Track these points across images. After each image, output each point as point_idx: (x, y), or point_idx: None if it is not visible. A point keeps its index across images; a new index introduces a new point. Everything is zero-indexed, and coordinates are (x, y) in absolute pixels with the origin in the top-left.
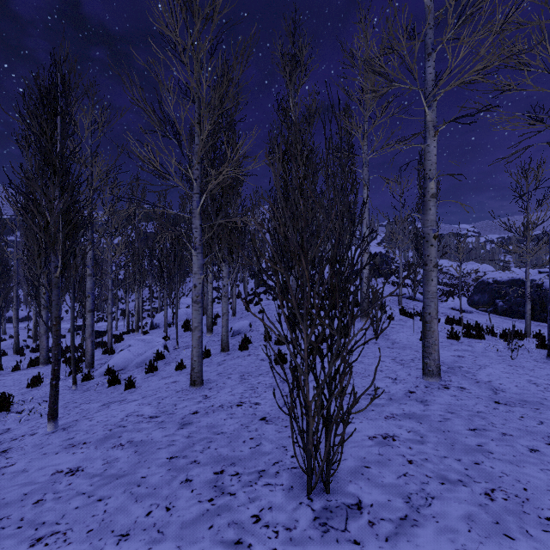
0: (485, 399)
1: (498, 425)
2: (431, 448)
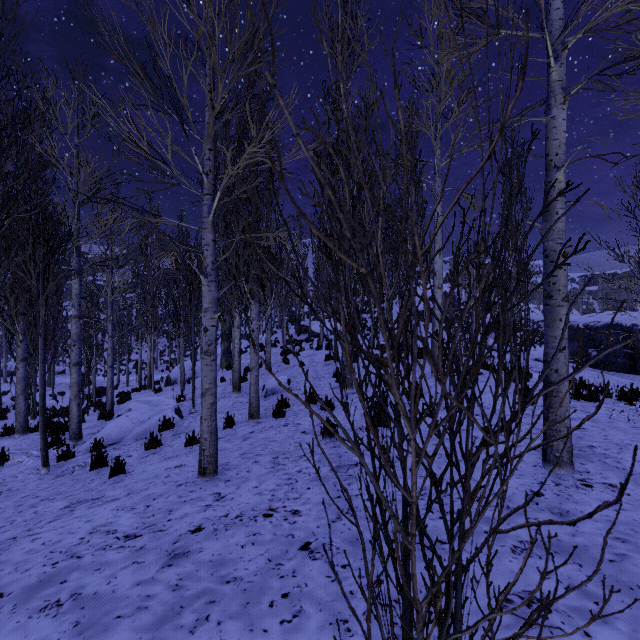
0: None
1: None
2: (628, 635)
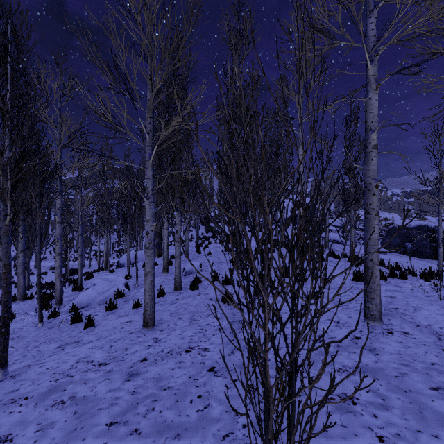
0: (433, 346)
1: None
2: (399, 416)
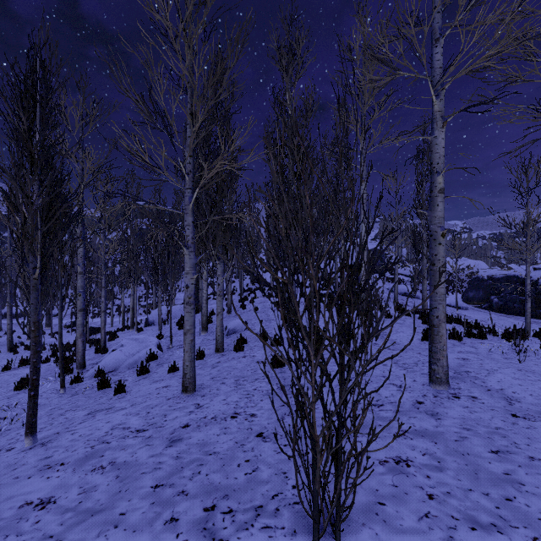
0: (501, 411)
1: (522, 446)
2: (452, 477)
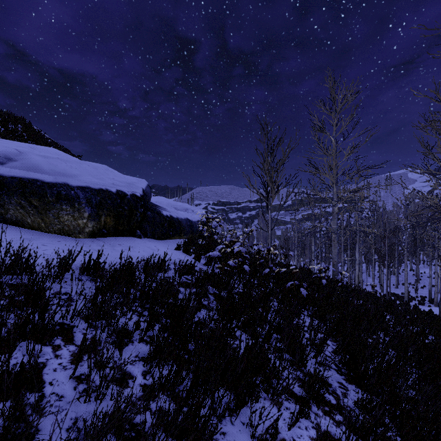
0: None
1: None
2: None
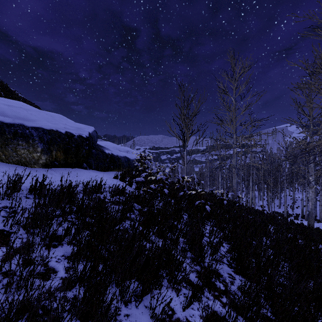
0: None
1: None
2: None
